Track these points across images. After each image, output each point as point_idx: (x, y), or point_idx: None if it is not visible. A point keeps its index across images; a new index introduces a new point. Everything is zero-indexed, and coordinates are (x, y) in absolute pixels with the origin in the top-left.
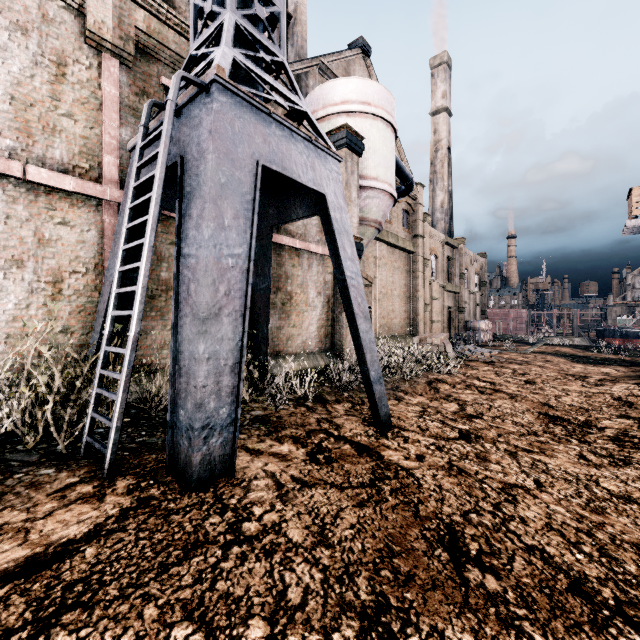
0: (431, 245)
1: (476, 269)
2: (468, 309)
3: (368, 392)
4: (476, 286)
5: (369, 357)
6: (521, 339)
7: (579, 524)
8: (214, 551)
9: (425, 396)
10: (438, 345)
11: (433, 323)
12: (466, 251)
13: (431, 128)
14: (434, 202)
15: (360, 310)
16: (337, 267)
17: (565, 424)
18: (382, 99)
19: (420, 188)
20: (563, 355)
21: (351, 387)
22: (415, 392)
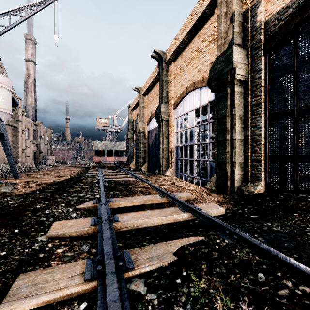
0: (26, 124)
1: (48, 134)
2: (44, 151)
3: (13, 172)
4: (48, 141)
5: (14, 165)
6: (66, 162)
7: (49, 179)
8: (4, 181)
9: (26, 177)
10: (30, 165)
11: (27, 157)
12: (43, 127)
13: (25, 66)
14: (27, 101)
15: (12, 155)
16: (4, 146)
17: (59, 177)
18: (7, 82)
19: (20, 101)
20: (75, 166)
21: (0, 176)
22: (22, 177)
